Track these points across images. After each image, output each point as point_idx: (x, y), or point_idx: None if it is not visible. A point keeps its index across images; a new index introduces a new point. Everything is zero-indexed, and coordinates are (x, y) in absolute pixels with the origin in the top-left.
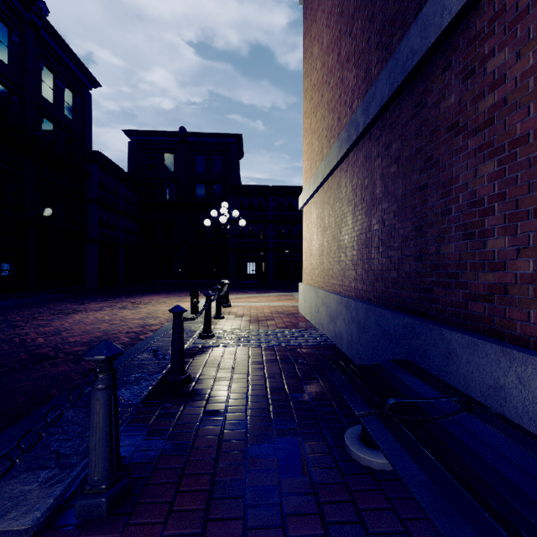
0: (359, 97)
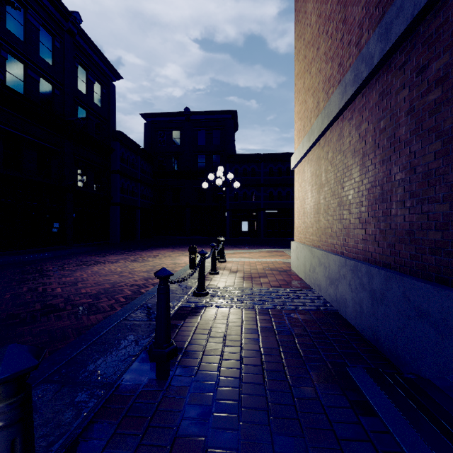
0: (370, 28)
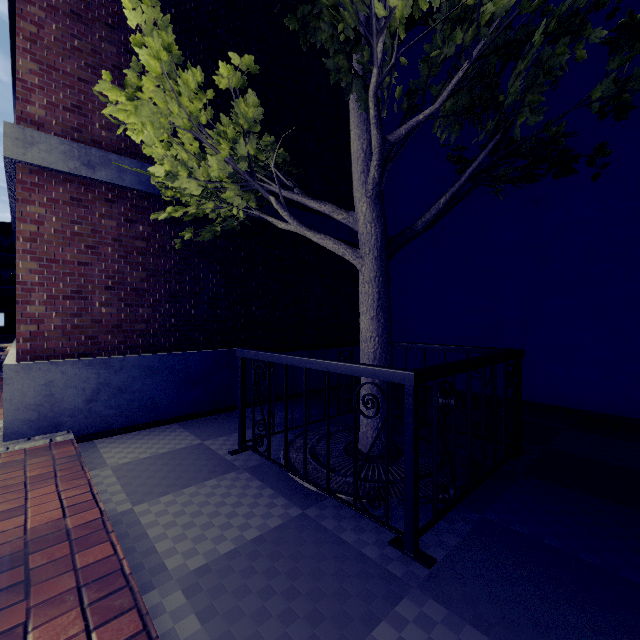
0: None
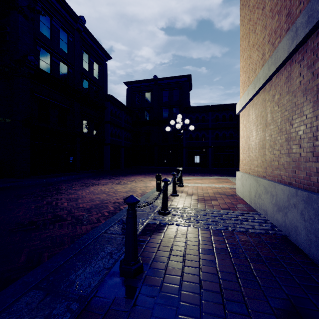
0: None
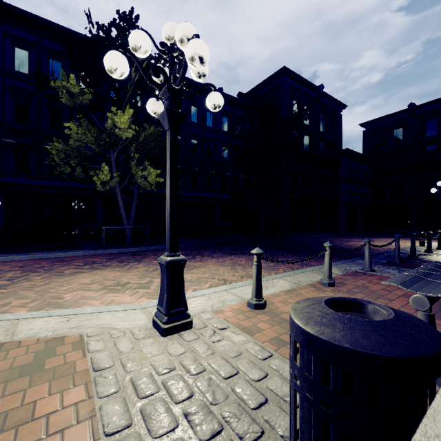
0: None
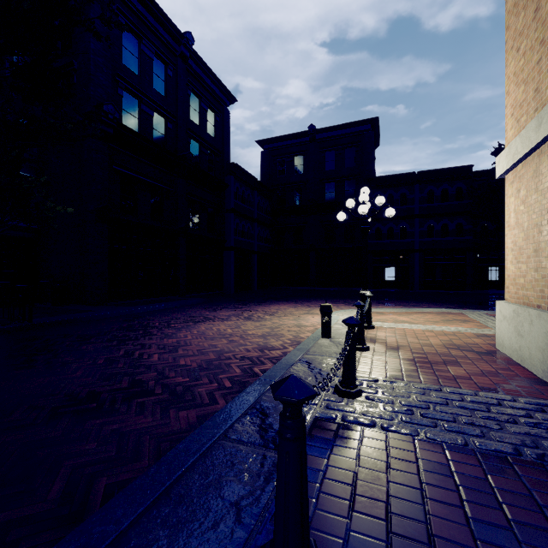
0: None
